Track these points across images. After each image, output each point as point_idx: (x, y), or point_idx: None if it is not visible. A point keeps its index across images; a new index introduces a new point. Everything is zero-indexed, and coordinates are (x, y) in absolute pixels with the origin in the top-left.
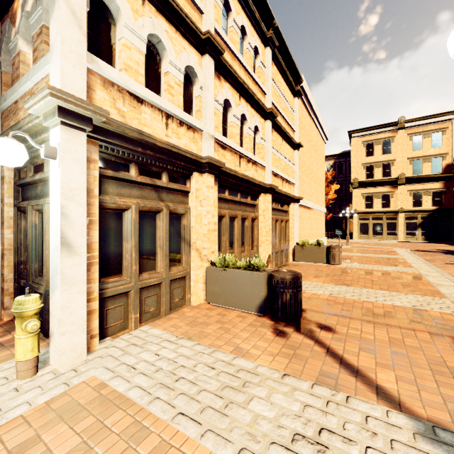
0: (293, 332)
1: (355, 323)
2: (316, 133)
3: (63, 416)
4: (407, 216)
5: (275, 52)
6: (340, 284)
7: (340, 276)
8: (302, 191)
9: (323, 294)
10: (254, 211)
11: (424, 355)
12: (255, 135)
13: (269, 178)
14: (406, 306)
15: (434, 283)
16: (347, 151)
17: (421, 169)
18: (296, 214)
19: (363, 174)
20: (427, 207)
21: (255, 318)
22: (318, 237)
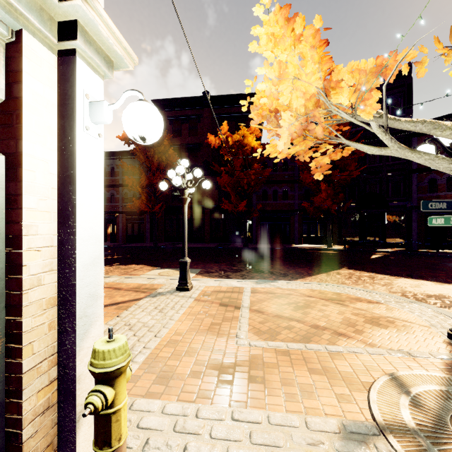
0: None
1: None
2: None
3: (168, 381)
4: None
5: None
6: None
7: None
8: None
9: None
10: None
11: None
12: None
13: None
14: None
15: None
16: None
17: None
18: None
19: None
20: None
21: None
22: None
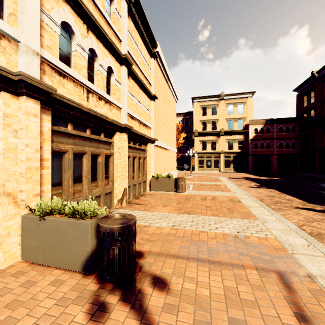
0: (117, 302)
1: (192, 266)
2: (169, 93)
3: None
4: (225, 155)
5: (131, 8)
6: (182, 213)
7: (183, 203)
8: (158, 135)
9: (166, 227)
10: (109, 148)
11: (261, 314)
12: (110, 77)
13: (124, 118)
14: (233, 233)
15: (247, 205)
16: (191, 111)
17: (233, 126)
18: (152, 152)
19: (200, 127)
20: (236, 150)
21: (77, 280)
22: (171, 170)
